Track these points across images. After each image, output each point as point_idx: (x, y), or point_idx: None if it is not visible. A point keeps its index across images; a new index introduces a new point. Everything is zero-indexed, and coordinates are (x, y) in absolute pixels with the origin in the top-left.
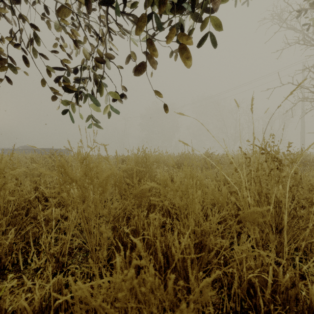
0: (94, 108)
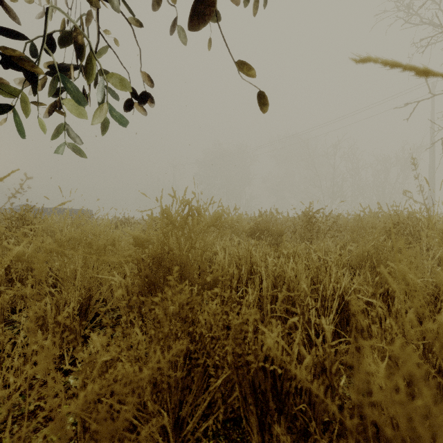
0: (78, 107)
